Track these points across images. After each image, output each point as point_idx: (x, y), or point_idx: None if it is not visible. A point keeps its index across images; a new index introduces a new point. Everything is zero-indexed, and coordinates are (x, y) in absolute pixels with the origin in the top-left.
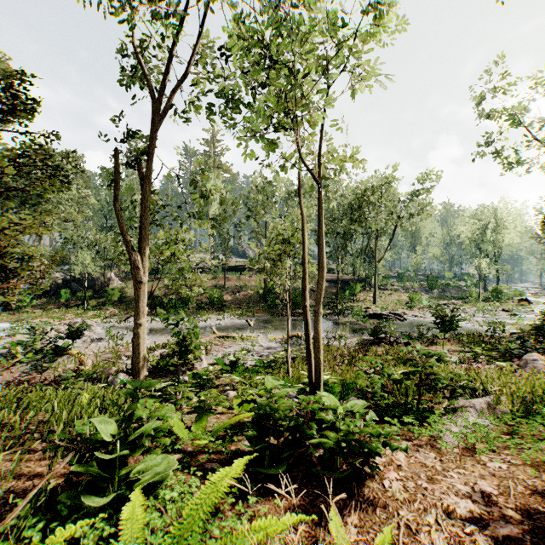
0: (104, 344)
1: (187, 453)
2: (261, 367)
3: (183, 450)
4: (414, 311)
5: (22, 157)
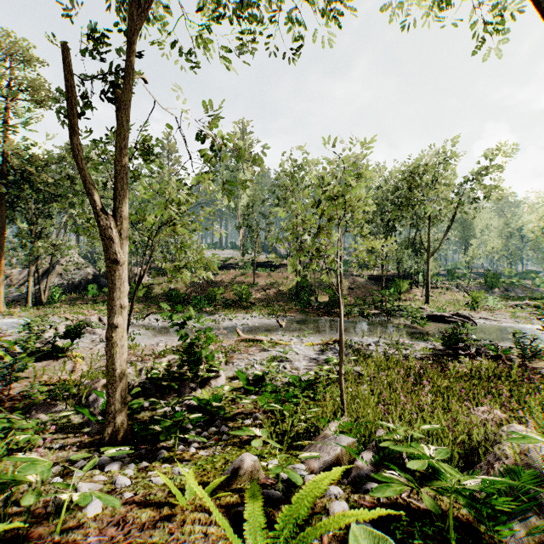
0: None
1: None
2: (296, 386)
3: None
4: (480, 313)
5: None
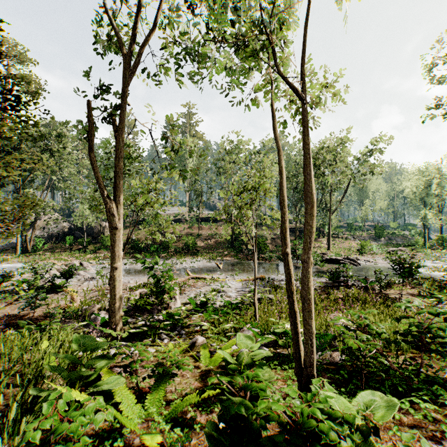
0: (94, 283)
1: None
2: (229, 307)
3: (127, 445)
4: (365, 256)
5: None
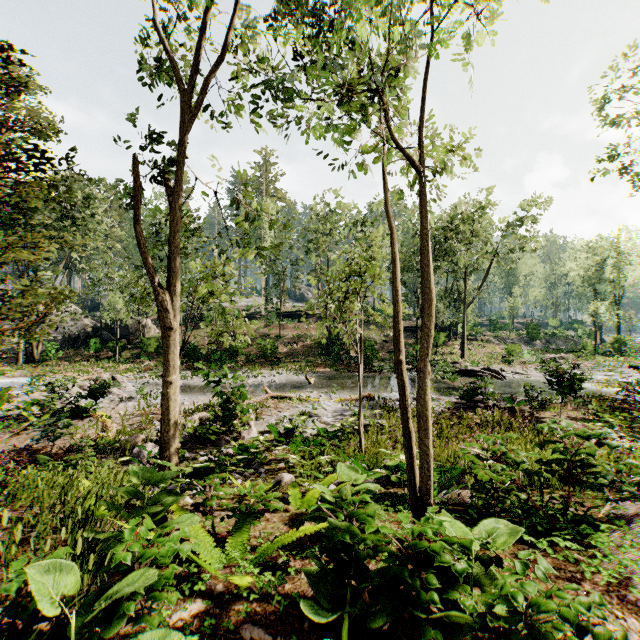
0: (134, 404)
1: (215, 597)
2: (324, 437)
3: (209, 591)
4: (513, 367)
5: (11, 160)
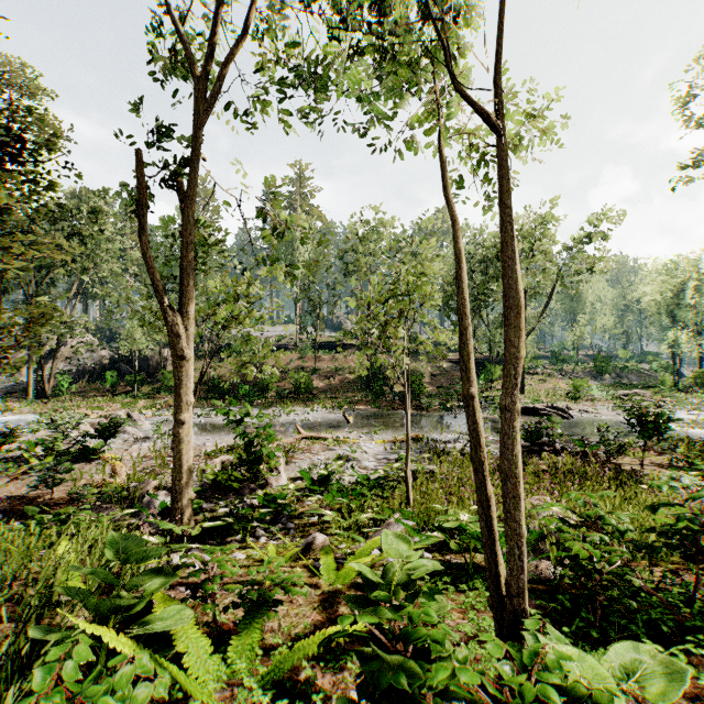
0: (150, 445)
1: None
2: (364, 485)
3: None
4: (581, 404)
5: None
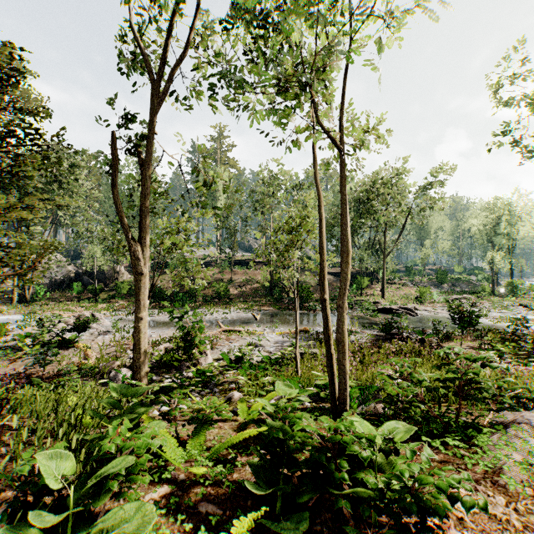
0: (110, 337)
1: (178, 483)
2: (267, 363)
3: (173, 479)
4: (424, 305)
5: (11, 137)
